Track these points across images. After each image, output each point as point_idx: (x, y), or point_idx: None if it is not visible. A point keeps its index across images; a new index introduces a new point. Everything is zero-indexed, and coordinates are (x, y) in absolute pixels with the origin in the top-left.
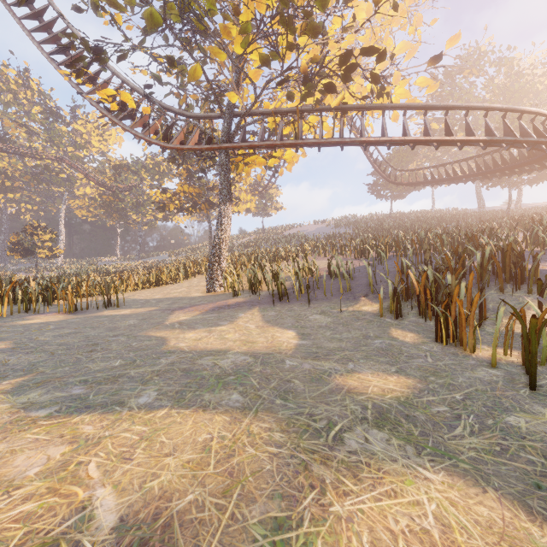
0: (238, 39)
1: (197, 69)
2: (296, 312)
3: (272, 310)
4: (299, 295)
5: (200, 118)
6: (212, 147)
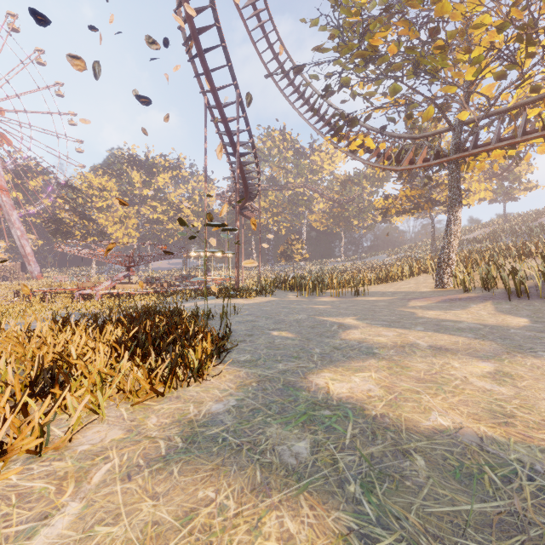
0: (469, 70)
1: (430, 110)
2: (535, 307)
3: (506, 304)
4: (544, 293)
5: (428, 136)
6: (441, 161)
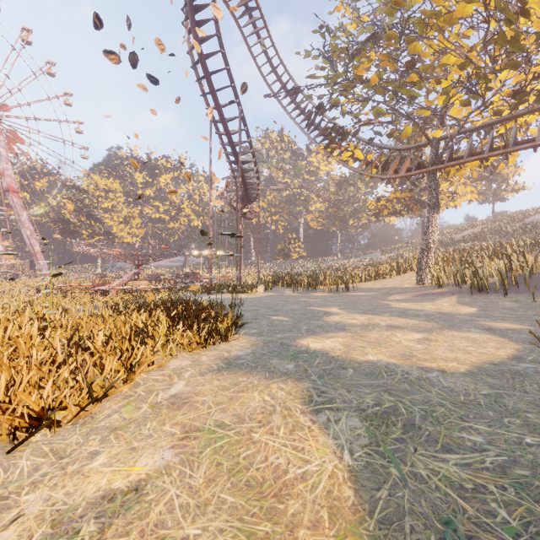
0: (440, 97)
1: (408, 130)
2: (489, 300)
3: (468, 298)
4: (501, 288)
5: (410, 148)
6: (420, 172)
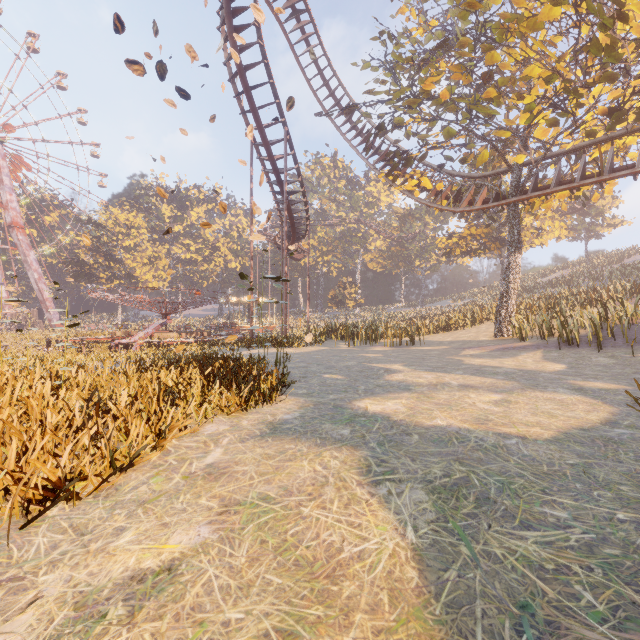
0: (522, 115)
1: (484, 154)
2: (580, 355)
3: (555, 353)
4: (595, 341)
5: (488, 176)
6: (499, 204)
